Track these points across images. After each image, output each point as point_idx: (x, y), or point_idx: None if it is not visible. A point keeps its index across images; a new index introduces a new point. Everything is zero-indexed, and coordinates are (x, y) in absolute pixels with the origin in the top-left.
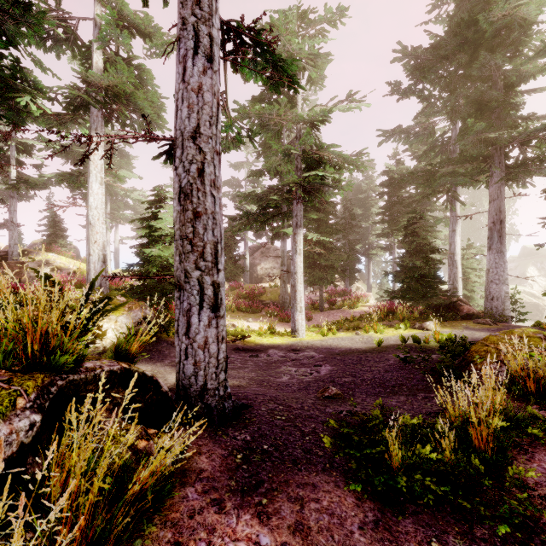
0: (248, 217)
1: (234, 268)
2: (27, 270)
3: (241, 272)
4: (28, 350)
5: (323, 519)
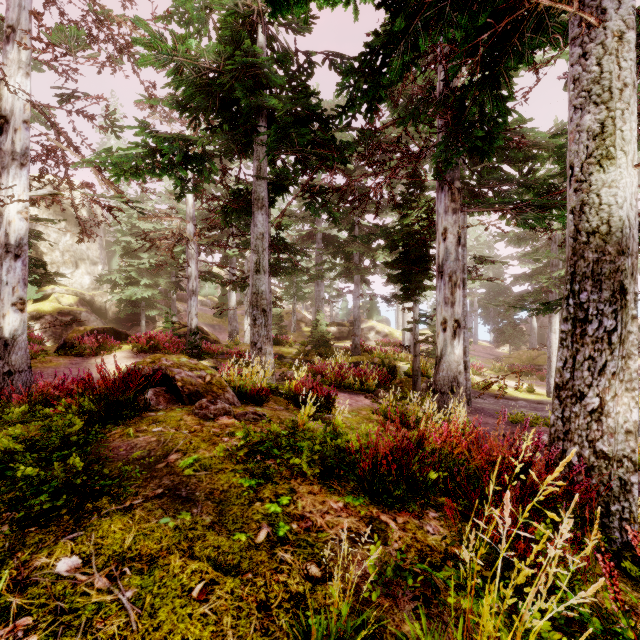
0: (509, 304)
1: (513, 332)
2: (364, 333)
3: (521, 336)
4: (423, 373)
5: (484, 419)
